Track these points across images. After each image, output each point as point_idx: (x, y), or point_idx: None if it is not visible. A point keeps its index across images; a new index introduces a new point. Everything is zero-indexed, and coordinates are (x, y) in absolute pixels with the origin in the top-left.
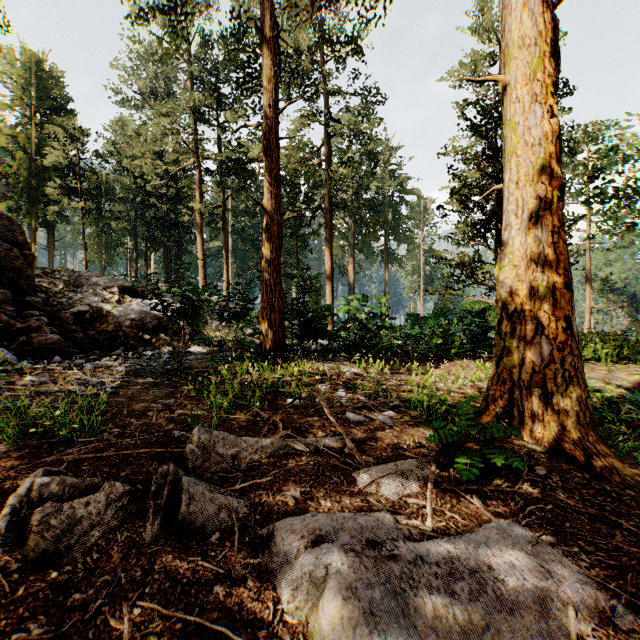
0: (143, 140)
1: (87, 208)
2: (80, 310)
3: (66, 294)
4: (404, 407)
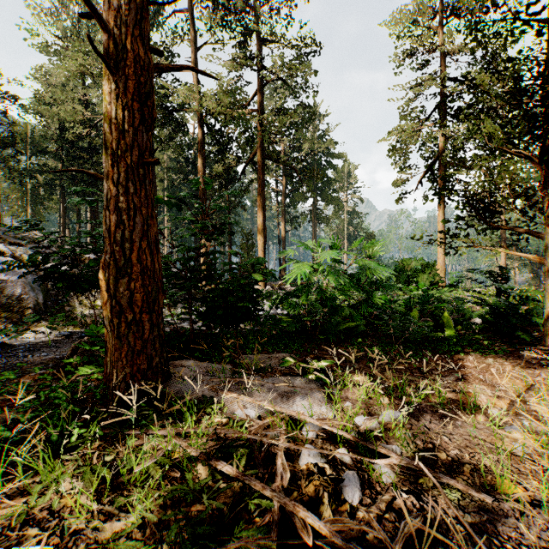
0: (67, 88)
1: None
2: None
3: None
4: None
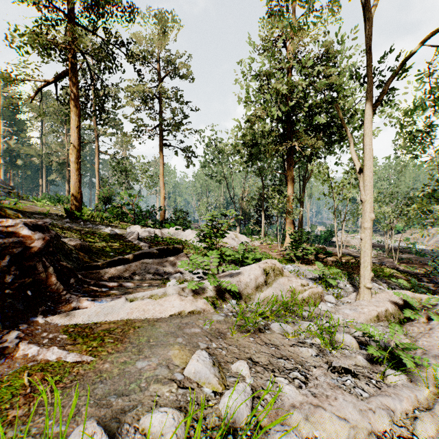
0: None
1: None
2: None
3: None
4: None
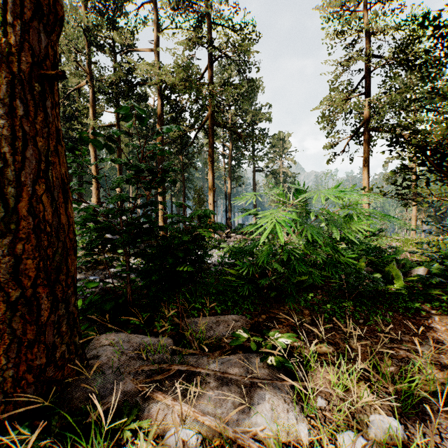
0: None
1: None
2: None
3: None
4: None
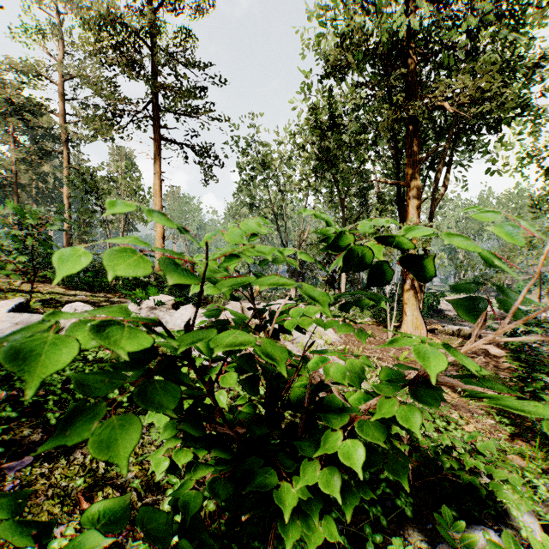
0: None
1: None
2: None
3: None
4: None
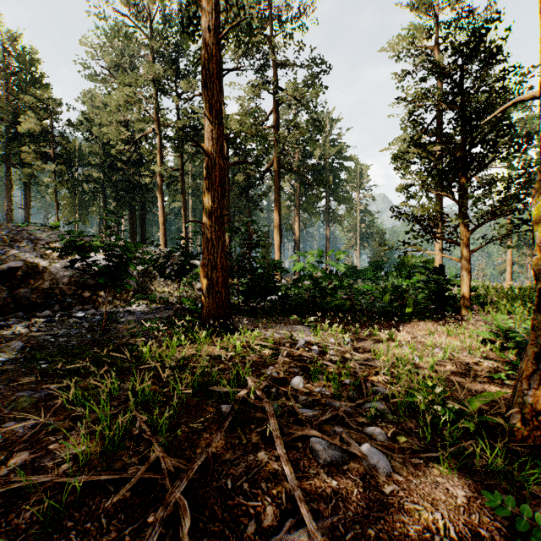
0: (110, 110)
1: (58, 171)
2: (12, 266)
3: (1, 249)
4: (389, 412)
